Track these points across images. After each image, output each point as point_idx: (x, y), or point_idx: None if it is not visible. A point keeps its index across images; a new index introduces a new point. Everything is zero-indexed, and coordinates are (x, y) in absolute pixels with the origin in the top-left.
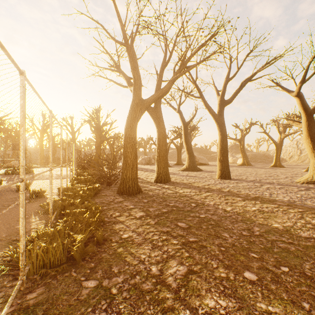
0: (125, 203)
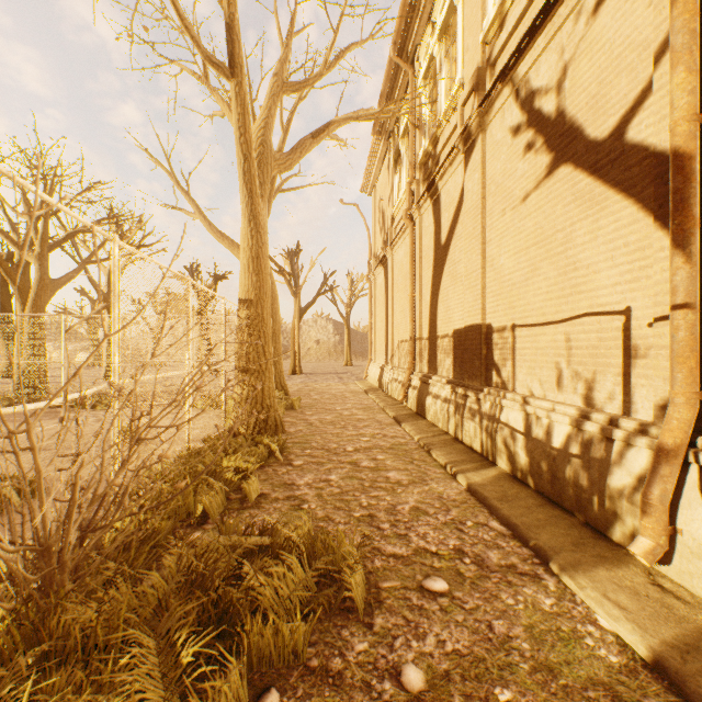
0: None
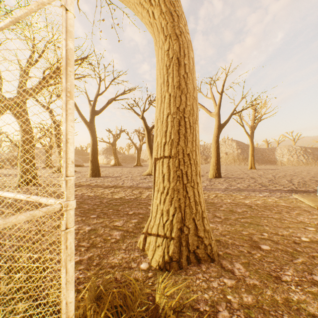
0: None
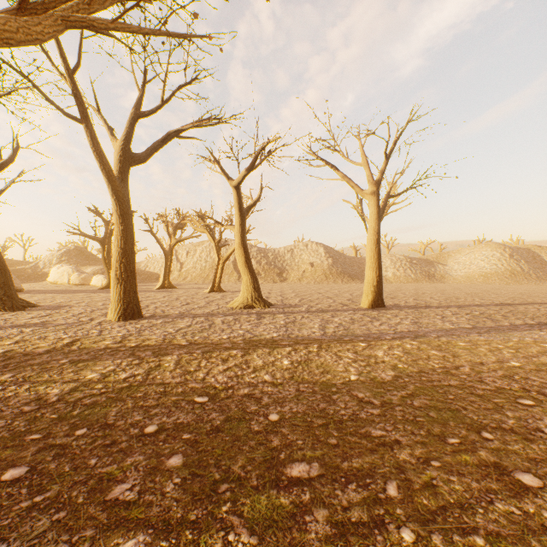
0: None
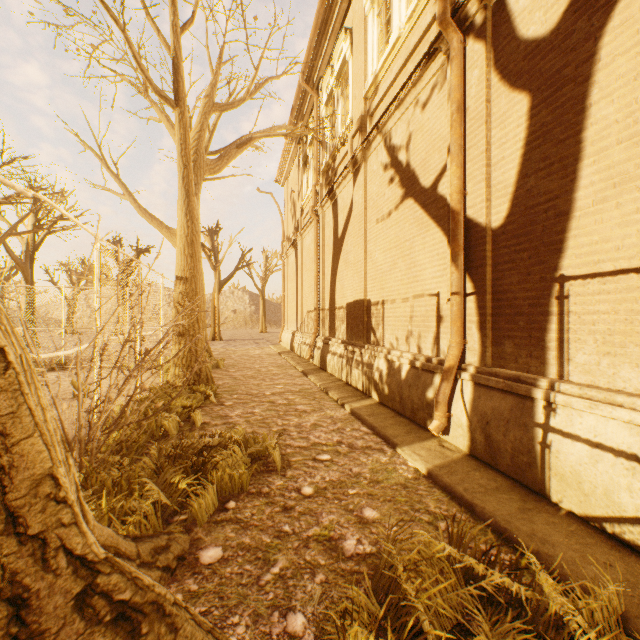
0: None
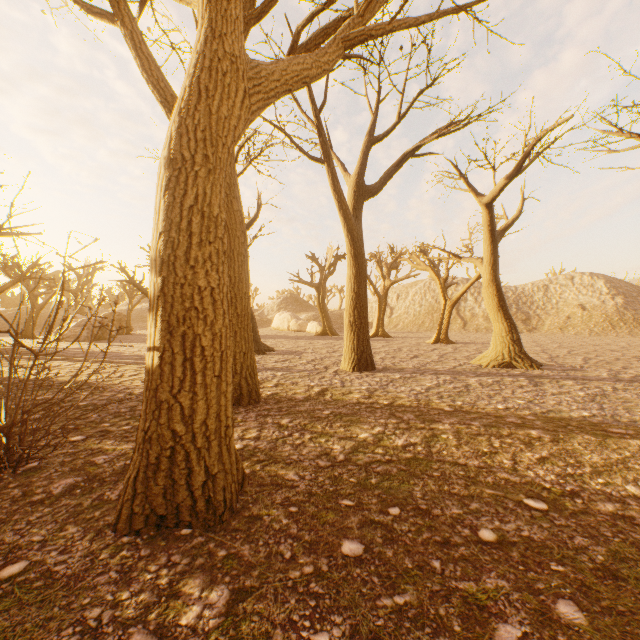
0: (279, 632)
